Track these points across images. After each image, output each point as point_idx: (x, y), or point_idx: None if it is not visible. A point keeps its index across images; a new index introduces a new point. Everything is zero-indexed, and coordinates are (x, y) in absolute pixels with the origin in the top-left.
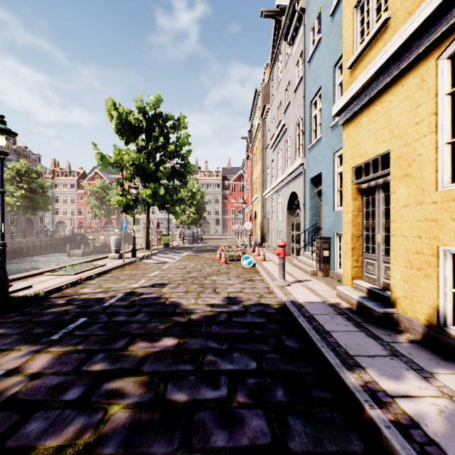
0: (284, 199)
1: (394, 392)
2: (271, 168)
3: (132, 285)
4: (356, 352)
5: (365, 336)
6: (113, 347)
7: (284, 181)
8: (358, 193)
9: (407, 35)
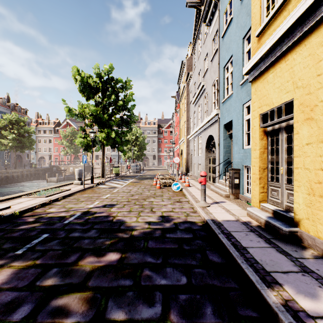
0: (203, 140)
1: (314, 312)
2: (194, 118)
3: (88, 205)
4: (271, 268)
5: (276, 252)
6: (66, 261)
7: (203, 127)
8: (264, 134)
9: (312, 0)
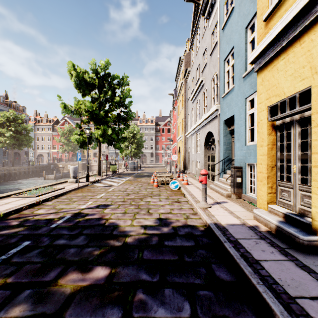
0: (202, 137)
1: None
2: (192, 114)
3: (80, 206)
4: (296, 292)
5: (296, 267)
6: (43, 280)
7: (201, 124)
8: (272, 128)
9: None
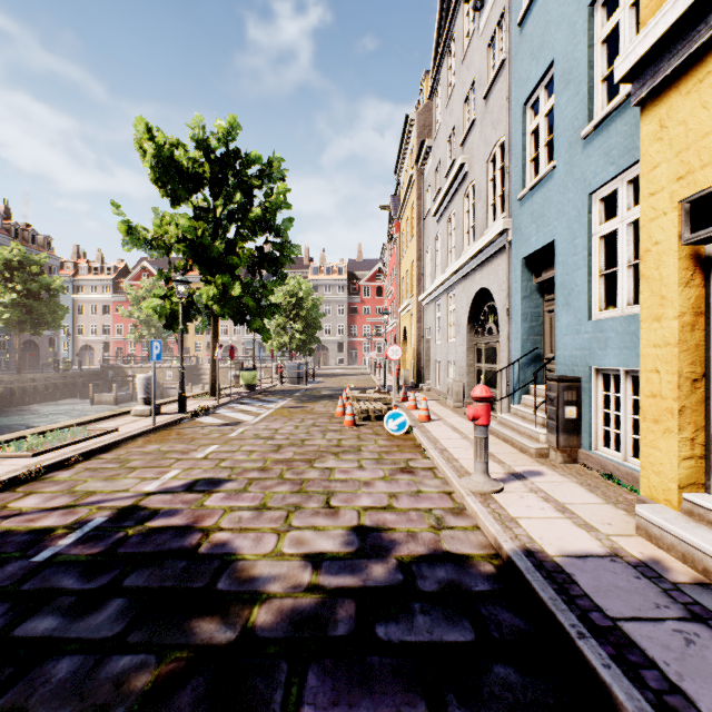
0: (462, 304)
1: None
2: (435, 250)
3: (144, 485)
4: None
5: None
6: None
7: (461, 271)
8: (695, 266)
9: None
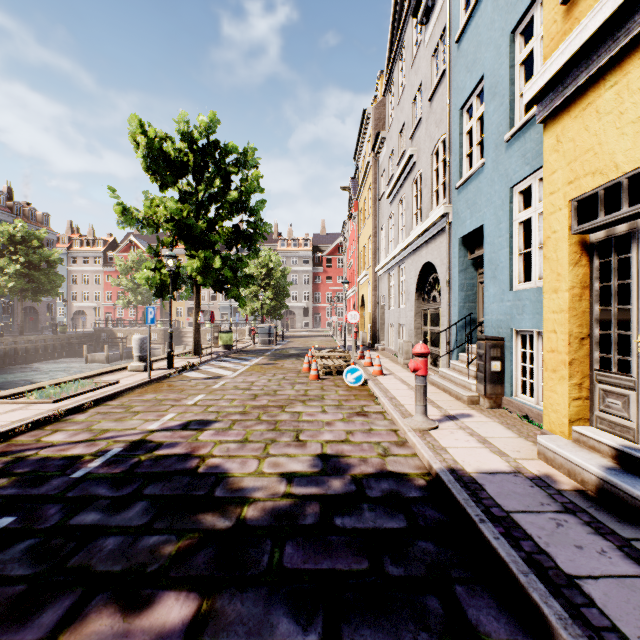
0: (411, 275)
1: None
2: (389, 228)
3: (148, 425)
4: None
5: None
6: (20, 635)
7: (410, 246)
8: (582, 251)
9: None
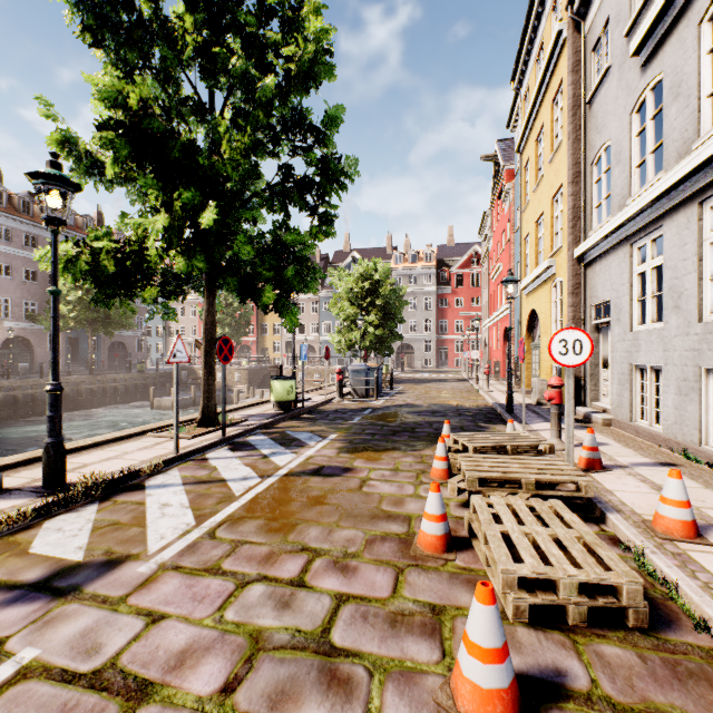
0: None
1: None
2: (630, 136)
3: None
4: None
5: None
6: None
7: None
8: None
9: None
